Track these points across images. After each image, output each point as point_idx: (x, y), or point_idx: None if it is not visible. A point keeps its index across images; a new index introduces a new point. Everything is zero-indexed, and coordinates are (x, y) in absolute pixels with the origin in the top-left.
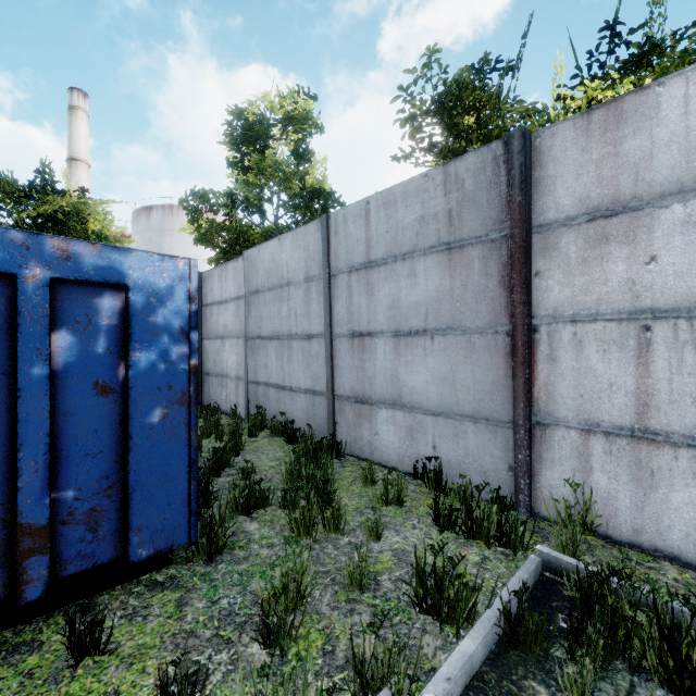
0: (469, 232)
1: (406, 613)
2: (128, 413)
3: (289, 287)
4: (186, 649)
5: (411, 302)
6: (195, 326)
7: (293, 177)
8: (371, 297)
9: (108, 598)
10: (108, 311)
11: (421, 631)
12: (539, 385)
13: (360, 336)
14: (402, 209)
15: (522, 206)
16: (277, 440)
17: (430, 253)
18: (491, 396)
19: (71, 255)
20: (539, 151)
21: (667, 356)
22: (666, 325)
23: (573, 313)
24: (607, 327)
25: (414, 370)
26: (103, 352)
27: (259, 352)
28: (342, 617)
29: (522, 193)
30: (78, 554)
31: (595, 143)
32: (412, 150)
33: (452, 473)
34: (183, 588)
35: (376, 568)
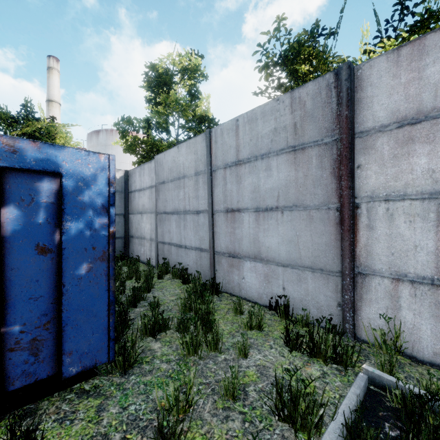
0: (309, 138)
1: (268, 420)
2: (62, 267)
3: (184, 179)
4: None
5: (267, 188)
6: (113, 204)
7: (187, 108)
8: (239, 185)
9: (47, 404)
10: (46, 192)
11: (280, 437)
12: (361, 246)
13: (232, 211)
14: (261, 124)
15: (348, 118)
16: (176, 281)
17: (280, 154)
18: (324, 253)
19: (16, 149)
20: (361, 79)
21: None
22: None
23: (386, 194)
24: (412, 204)
25: (270, 235)
26: (43, 222)
27: (165, 223)
28: (219, 423)
29: (348, 108)
30: (23, 372)
31: (403, 70)
32: (266, 88)
33: (297, 307)
34: (102, 396)
35: (245, 380)
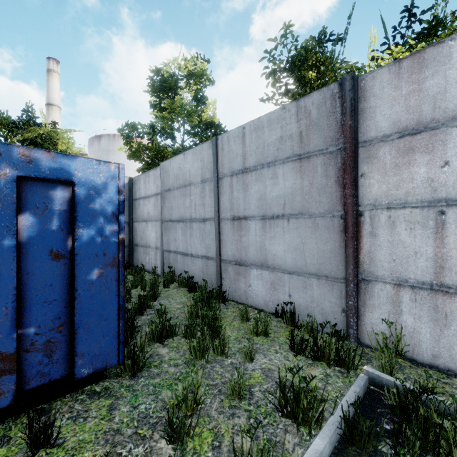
0: (314, 146)
1: (272, 417)
2: (74, 273)
3: (191, 186)
4: (113, 444)
5: (274, 196)
6: (122, 211)
7: (193, 114)
8: (246, 192)
9: (60, 404)
10: (59, 200)
11: (283, 431)
12: (364, 253)
13: (238, 219)
14: (268, 132)
15: (352, 127)
16: (182, 290)
17: (286, 162)
18: (329, 260)
19: (32, 159)
20: (364, 89)
21: (456, 232)
22: (456, 210)
23: (388, 202)
24: (413, 212)
25: (276, 242)
26: (56, 229)
27: (170, 231)
28: (226, 419)
29: (352, 118)
30: (38, 373)
31: (404, 82)
32: (273, 94)
33: (302, 313)
34: (113, 397)
35: (250, 382)
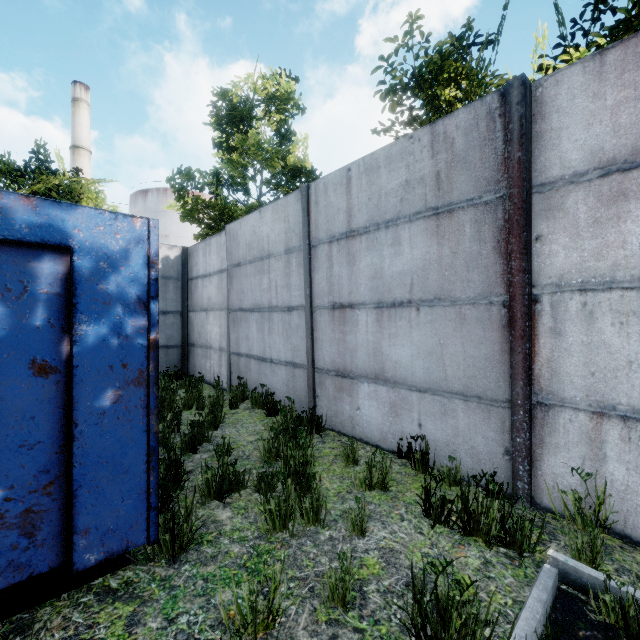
0: (459, 194)
1: None
2: (73, 396)
3: (270, 259)
4: None
5: (395, 272)
6: (155, 296)
7: (275, 155)
8: (352, 267)
9: (49, 612)
10: (48, 277)
11: None
12: (541, 361)
13: (341, 308)
14: (386, 174)
15: (522, 162)
16: (258, 412)
17: (415, 220)
18: (484, 372)
19: None
20: (541, 102)
21: None
22: None
23: (582, 281)
24: (625, 297)
25: (398, 343)
26: (42, 325)
27: (240, 324)
28: None
29: (522, 148)
30: (10, 564)
31: (610, 86)
32: (392, 124)
33: (440, 454)
34: (137, 599)
35: (362, 574)
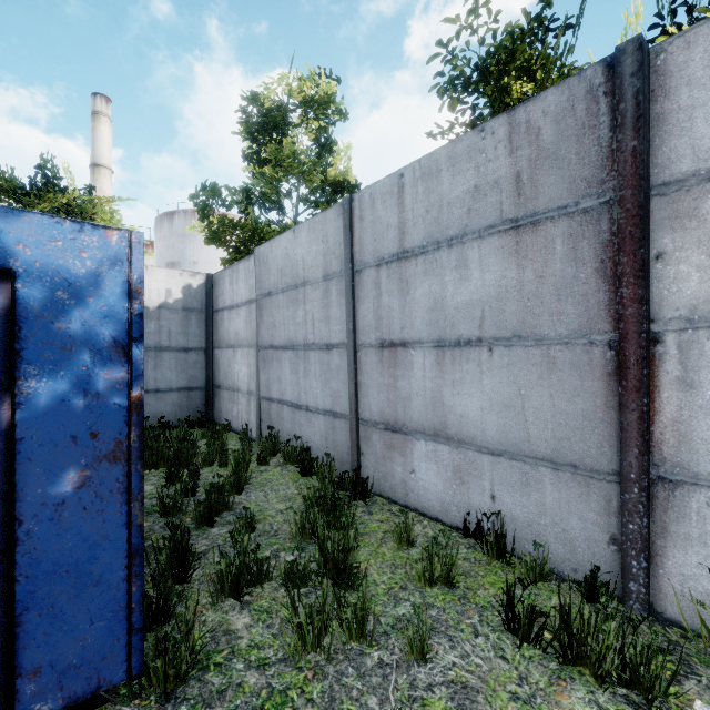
0: (547, 201)
1: None
2: (15, 482)
3: (305, 287)
4: None
5: (460, 302)
6: (138, 337)
7: (313, 167)
8: (405, 297)
9: None
10: None
11: None
12: (664, 422)
13: (391, 347)
14: (448, 179)
15: (638, 154)
16: (291, 470)
17: (487, 236)
18: (581, 434)
19: None
20: (664, 73)
21: None
22: None
23: None
24: None
25: (465, 392)
26: None
27: (272, 364)
28: None
29: (639, 134)
30: None
31: None
32: (451, 126)
33: (520, 535)
34: None
35: None
